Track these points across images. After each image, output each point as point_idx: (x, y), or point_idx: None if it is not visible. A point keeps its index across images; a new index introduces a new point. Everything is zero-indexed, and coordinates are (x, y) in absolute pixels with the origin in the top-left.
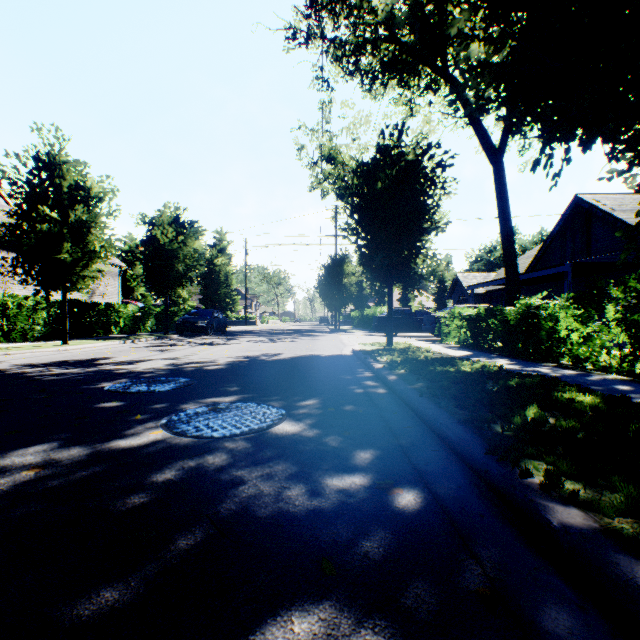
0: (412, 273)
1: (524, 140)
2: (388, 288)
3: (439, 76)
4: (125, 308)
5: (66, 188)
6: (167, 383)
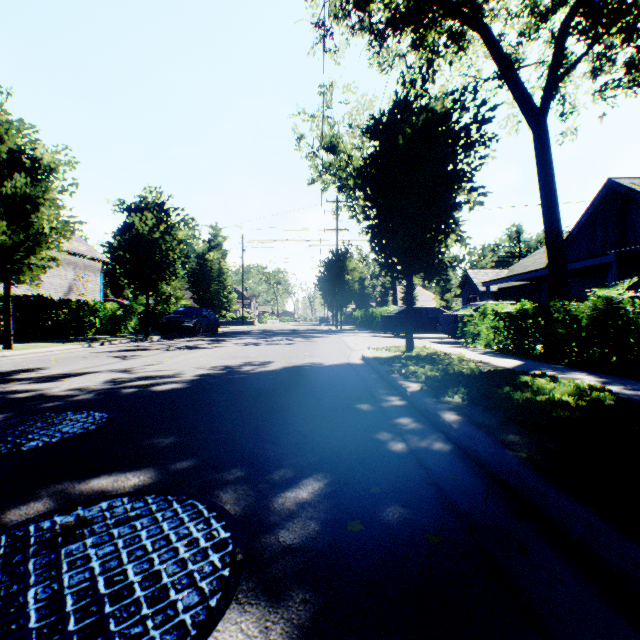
0: (436, 260)
1: (563, 106)
2: (407, 278)
3: (465, 24)
4: (102, 306)
5: (4, 154)
6: (60, 425)
